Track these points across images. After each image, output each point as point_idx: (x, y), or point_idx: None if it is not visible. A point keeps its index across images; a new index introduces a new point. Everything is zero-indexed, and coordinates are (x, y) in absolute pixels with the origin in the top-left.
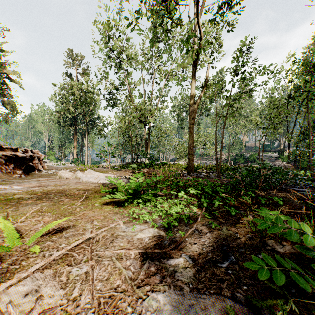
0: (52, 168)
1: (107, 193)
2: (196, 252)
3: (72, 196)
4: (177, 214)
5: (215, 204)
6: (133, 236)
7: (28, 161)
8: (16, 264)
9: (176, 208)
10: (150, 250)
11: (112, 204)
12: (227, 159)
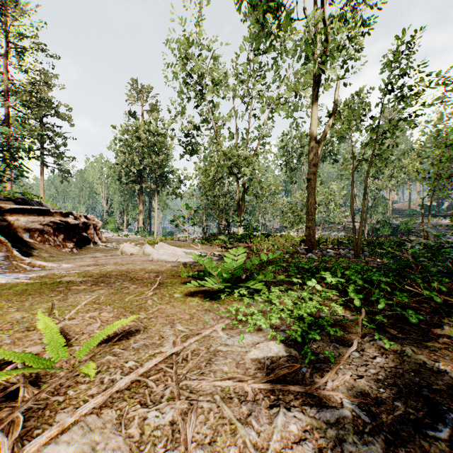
0: (112, 240)
1: (190, 278)
2: (368, 396)
3: (139, 281)
4: (312, 317)
5: (380, 304)
6: (242, 355)
7: (81, 231)
8: (59, 394)
9: (308, 307)
10: (280, 387)
11: (200, 296)
12: (363, 229)
